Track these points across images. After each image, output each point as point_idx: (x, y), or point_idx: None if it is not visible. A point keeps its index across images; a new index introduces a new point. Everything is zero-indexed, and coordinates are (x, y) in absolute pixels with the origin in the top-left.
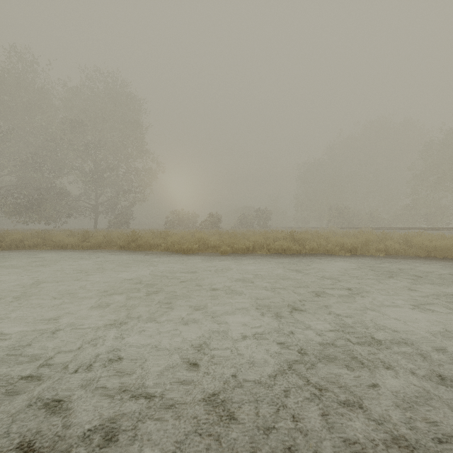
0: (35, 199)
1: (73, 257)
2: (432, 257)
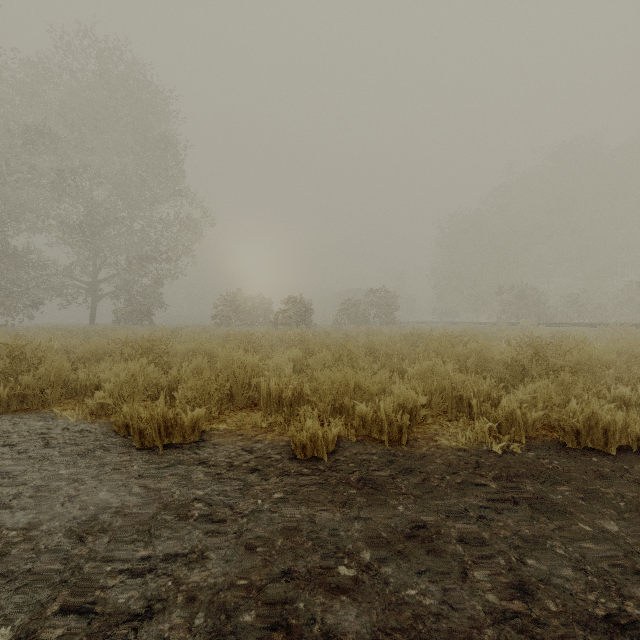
0: None
1: None
2: None
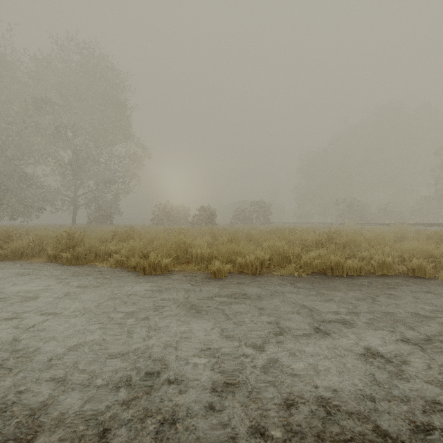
0: None
1: None
2: None
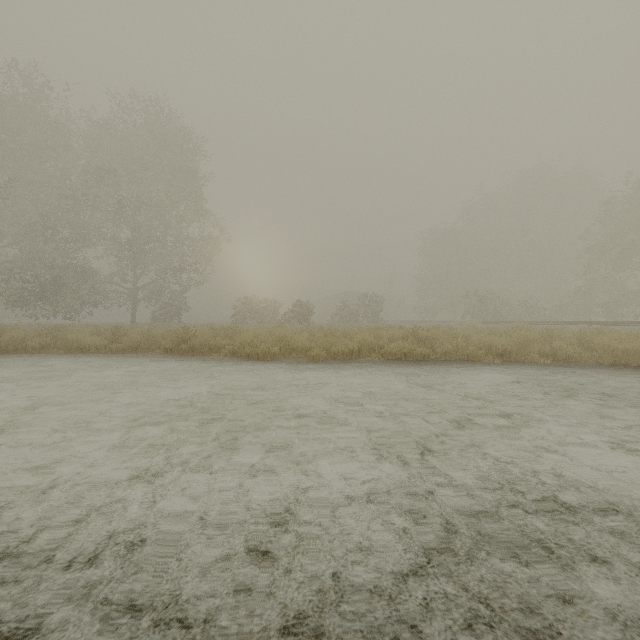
0: (47, 282)
1: (95, 365)
2: (623, 366)
